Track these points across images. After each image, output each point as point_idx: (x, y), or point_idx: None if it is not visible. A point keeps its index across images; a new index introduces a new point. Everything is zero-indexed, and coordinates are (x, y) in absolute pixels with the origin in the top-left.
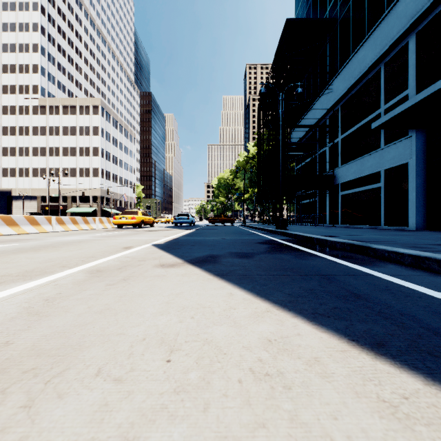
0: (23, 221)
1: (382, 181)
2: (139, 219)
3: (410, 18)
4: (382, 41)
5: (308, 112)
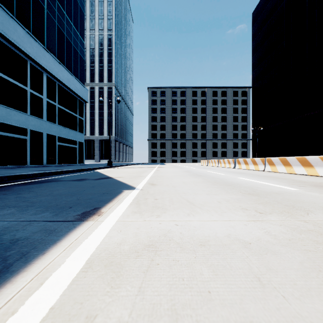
0: None
1: None
2: None
3: None
4: None
5: None
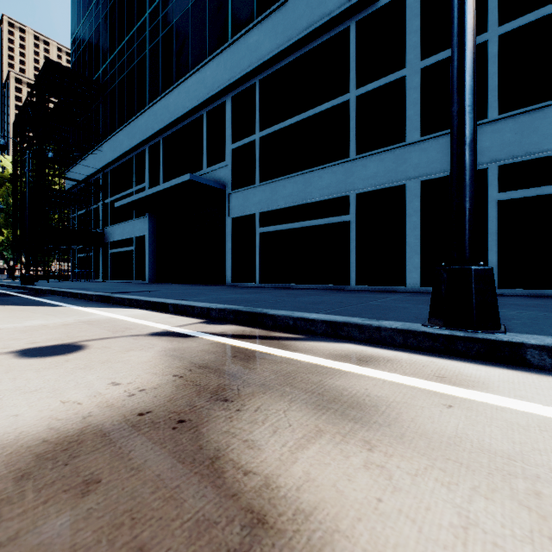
0: None
1: (134, 246)
2: None
3: (144, 135)
4: (132, 138)
5: (83, 160)
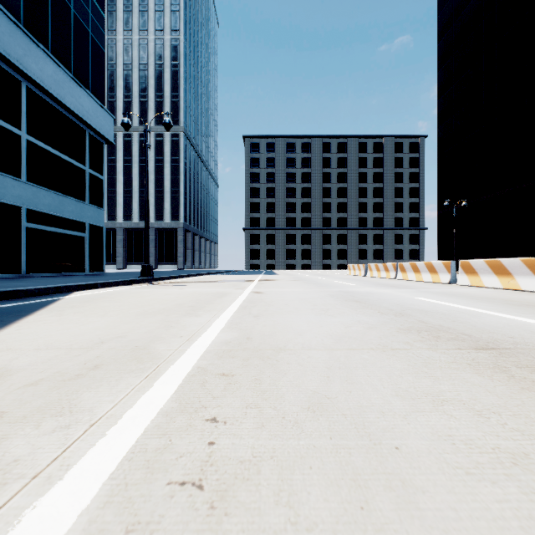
0: None
1: None
2: None
3: None
4: None
5: None
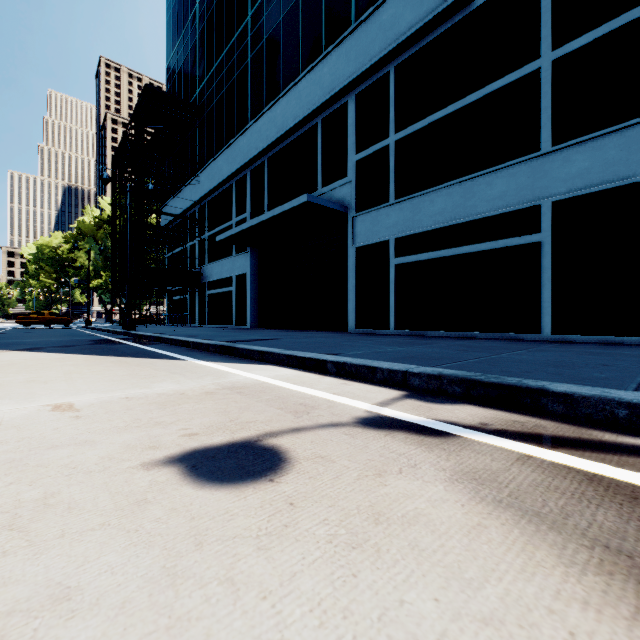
0: None
1: (234, 285)
2: None
3: (246, 157)
4: (232, 162)
5: (179, 193)
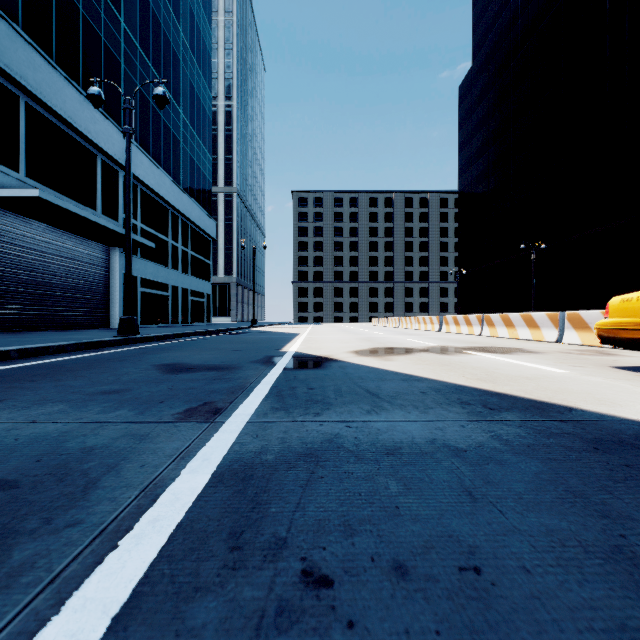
0: (520, 321)
1: None
2: (639, 312)
3: None
4: None
5: None
